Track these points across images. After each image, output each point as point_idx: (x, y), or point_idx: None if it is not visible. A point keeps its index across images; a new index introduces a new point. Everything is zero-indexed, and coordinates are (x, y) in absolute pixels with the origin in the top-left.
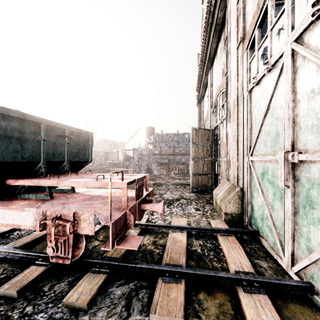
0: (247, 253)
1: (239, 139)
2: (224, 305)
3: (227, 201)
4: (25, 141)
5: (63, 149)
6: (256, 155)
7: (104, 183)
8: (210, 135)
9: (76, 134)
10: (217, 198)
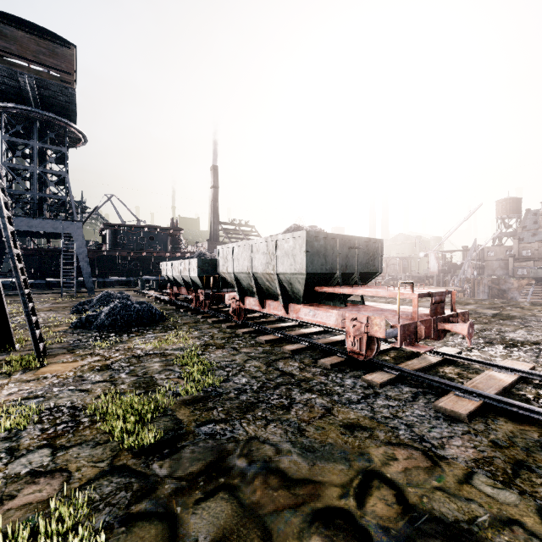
0: None
1: None
2: (528, 431)
3: None
4: (327, 256)
5: (353, 261)
6: None
7: (394, 293)
8: None
9: (365, 244)
10: None
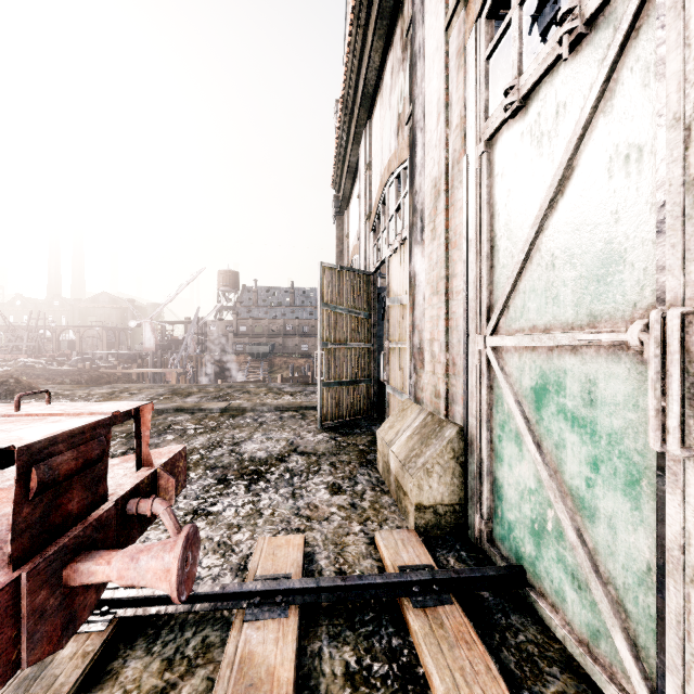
0: (515, 689)
1: (451, 288)
2: None
3: (422, 470)
4: None
5: None
6: (513, 331)
7: None
8: (365, 285)
9: None
10: (391, 455)
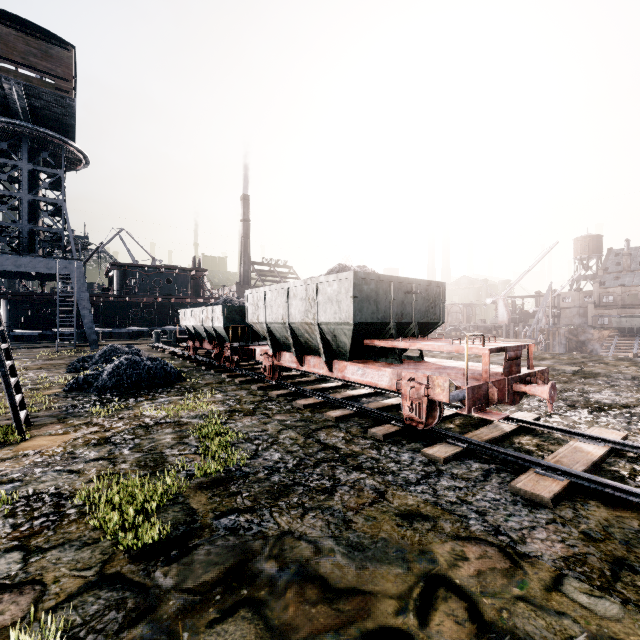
0: None
1: None
2: (626, 519)
3: None
4: (379, 302)
5: (410, 308)
6: None
7: (460, 347)
8: None
9: (425, 288)
10: None
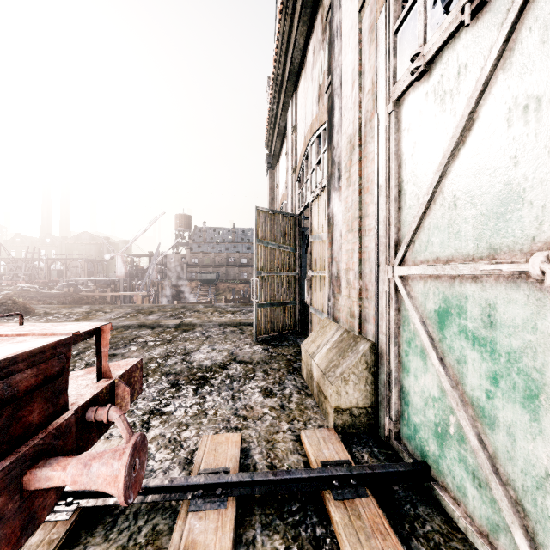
0: None
1: (364, 226)
2: None
3: (340, 379)
4: None
5: None
6: (418, 262)
7: None
8: (292, 225)
9: None
10: (314, 365)
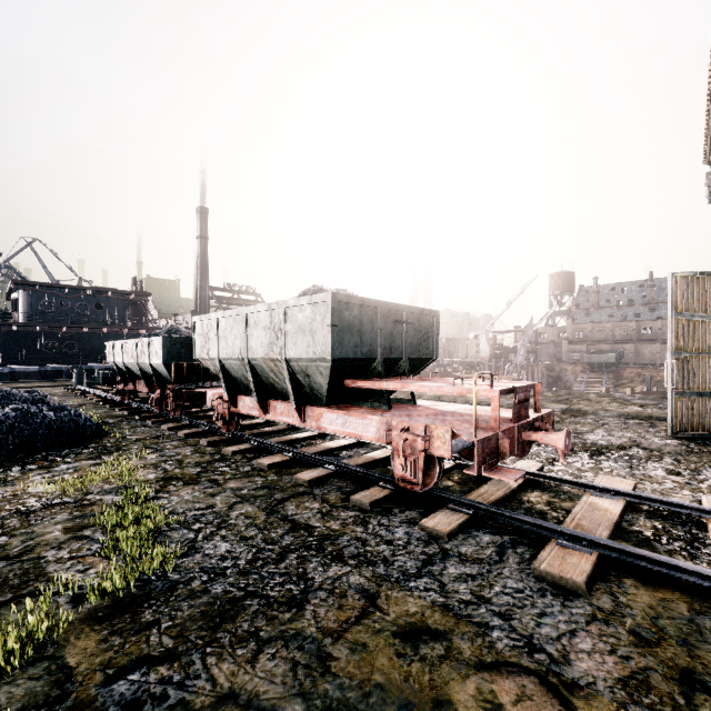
0: None
1: None
2: (672, 602)
3: None
4: (364, 333)
5: (400, 341)
6: None
7: (464, 389)
8: None
9: (416, 317)
10: None
